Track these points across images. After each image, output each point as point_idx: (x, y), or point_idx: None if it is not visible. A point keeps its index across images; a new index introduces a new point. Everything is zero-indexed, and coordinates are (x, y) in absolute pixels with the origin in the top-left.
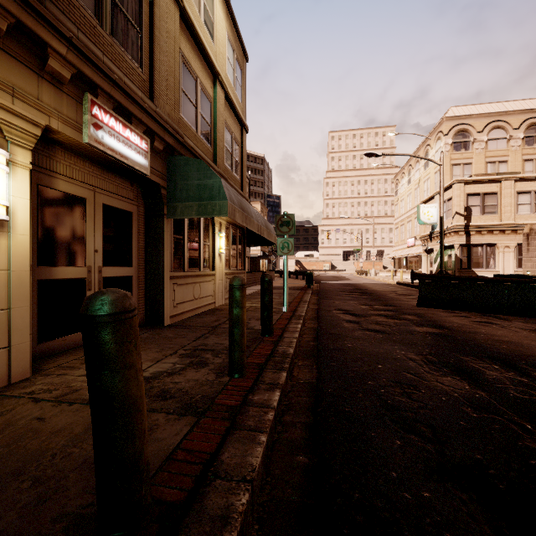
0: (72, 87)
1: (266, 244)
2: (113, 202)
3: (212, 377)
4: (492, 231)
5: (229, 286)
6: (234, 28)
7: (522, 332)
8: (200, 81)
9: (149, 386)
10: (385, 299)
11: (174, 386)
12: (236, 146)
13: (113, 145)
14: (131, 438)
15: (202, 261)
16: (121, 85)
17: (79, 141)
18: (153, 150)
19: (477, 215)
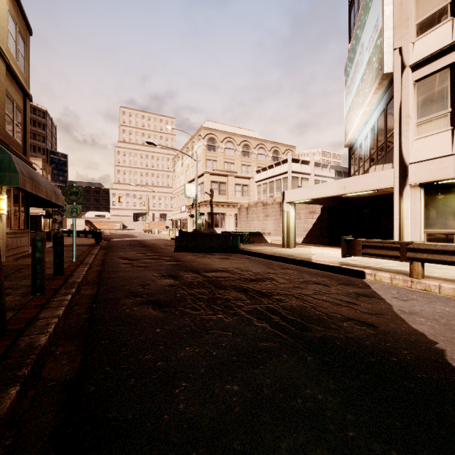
0: None
1: (54, 206)
2: None
3: (18, 298)
4: (224, 205)
5: (33, 239)
6: (16, 3)
7: (214, 259)
8: None
9: None
10: (157, 249)
11: None
12: (18, 113)
13: None
14: (1, 297)
15: None
16: None
17: None
18: None
19: (217, 195)
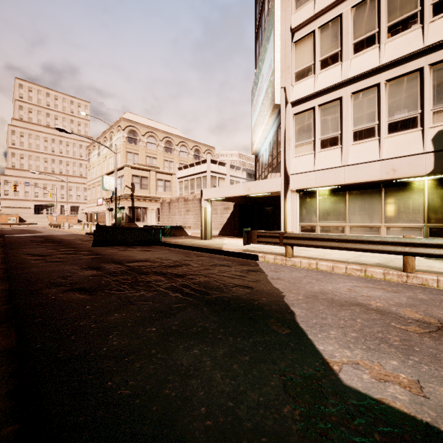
0: None
1: None
2: None
3: None
4: (146, 200)
5: None
6: None
7: (136, 252)
8: None
9: None
10: (71, 244)
11: None
12: None
13: None
14: None
15: None
16: None
17: None
18: None
19: (138, 189)
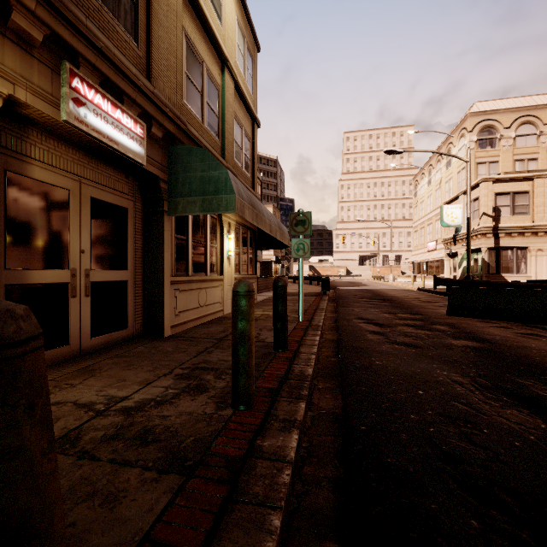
0: (45, 52)
1: (279, 246)
2: (104, 195)
3: (211, 408)
4: (524, 233)
5: (233, 292)
6: (244, 13)
7: None
8: (206, 66)
9: (129, 422)
10: (409, 306)
11: (161, 422)
12: (247, 142)
13: (99, 126)
14: None
15: (208, 265)
16: (109, 56)
17: (56, 118)
18: (151, 137)
19: (507, 216)
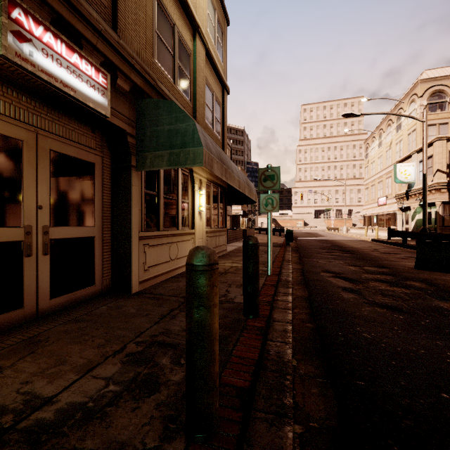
0: None
1: (247, 202)
2: (66, 149)
3: (154, 434)
4: None
5: (187, 265)
6: None
7: None
8: (178, 30)
9: None
10: (371, 258)
11: None
12: (217, 106)
13: (50, 68)
14: None
15: (180, 219)
16: None
17: None
18: (116, 89)
19: None
